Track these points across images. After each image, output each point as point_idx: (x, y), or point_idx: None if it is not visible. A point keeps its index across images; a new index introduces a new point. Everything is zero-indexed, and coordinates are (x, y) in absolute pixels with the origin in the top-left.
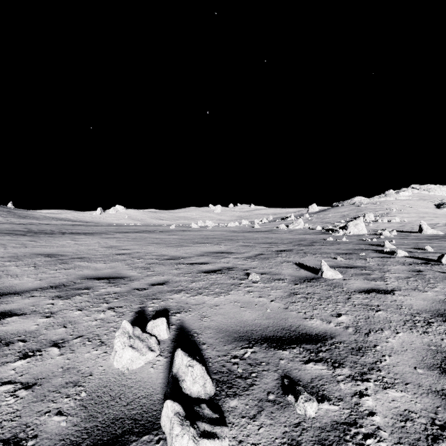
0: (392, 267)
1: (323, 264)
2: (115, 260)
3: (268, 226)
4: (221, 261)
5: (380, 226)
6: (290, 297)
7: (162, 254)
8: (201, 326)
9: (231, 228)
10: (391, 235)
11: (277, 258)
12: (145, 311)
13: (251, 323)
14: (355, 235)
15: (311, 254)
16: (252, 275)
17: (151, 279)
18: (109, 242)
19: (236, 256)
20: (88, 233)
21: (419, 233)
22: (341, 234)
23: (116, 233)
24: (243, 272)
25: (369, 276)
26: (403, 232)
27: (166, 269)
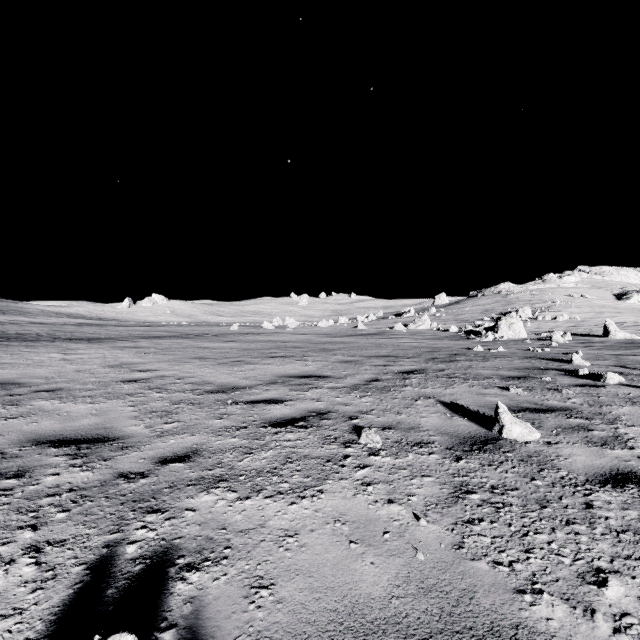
0: (619, 411)
1: (503, 410)
2: (114, 396)
3: (378, 325)
4: (307, 396)
5: (542, 326)
6: (459, 504)
7: (203, 381)
8: (247, 632)
9: (323, 330)
10: (565, 340)
11: (405, 388)
12: (116, 559)
13: (381, 613)
14: (511, 341)
15: (460, 380)
16: (367, 435)
17: (165, 445)
18: (121, 357)
19: (333, 385)
20: (96, 340)
21: (604, 338)
22: (491, 339)
23: (140, 339)
24: (348, 425)
25: (591, 433)
26: (580, 335)
27: (202, 416)
